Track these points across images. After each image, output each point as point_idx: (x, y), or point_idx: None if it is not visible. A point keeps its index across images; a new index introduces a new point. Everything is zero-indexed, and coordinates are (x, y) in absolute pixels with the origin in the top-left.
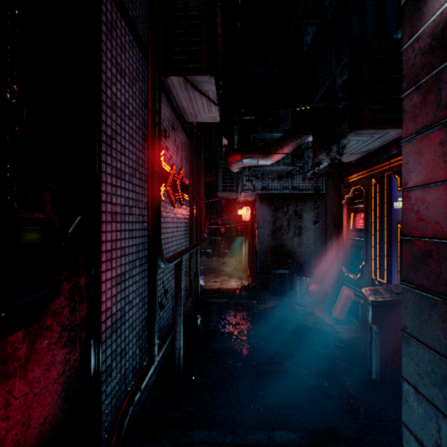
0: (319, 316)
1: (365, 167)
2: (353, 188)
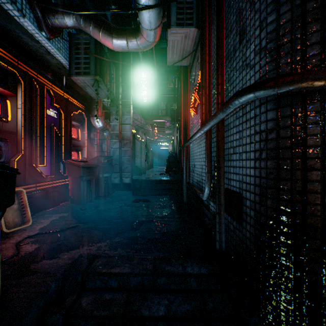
0: (37, 231)
1: (15, 54)
2: (2, 63)
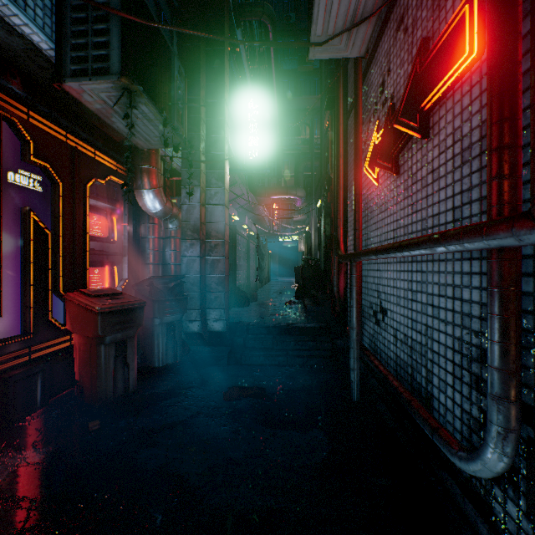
0: None
1: None
2: None
